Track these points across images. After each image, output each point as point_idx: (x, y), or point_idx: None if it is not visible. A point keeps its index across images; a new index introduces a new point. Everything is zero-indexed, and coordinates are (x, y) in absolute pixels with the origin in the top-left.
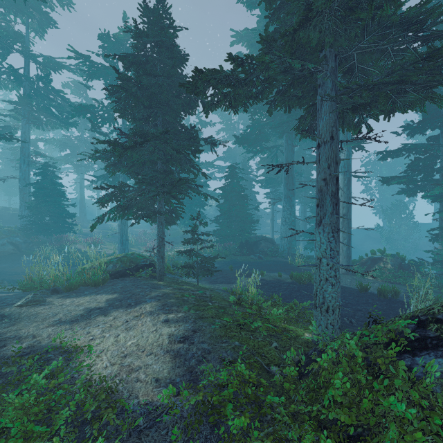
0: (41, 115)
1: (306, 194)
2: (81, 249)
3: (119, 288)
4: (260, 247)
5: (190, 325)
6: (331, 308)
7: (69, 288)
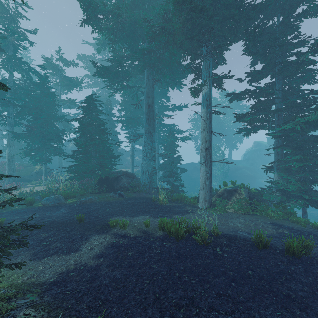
0: None
1: (159, 135)
2: None
3: None
4: (121, 183)
5: None
6: None
7: None
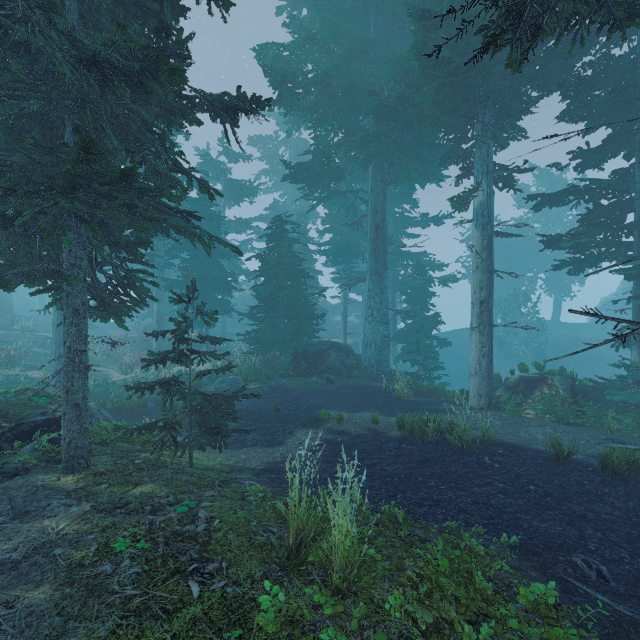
0: None
1: (395, 275)
2: None
3: None
4: (329, 361)
5: None
6: None
7: None
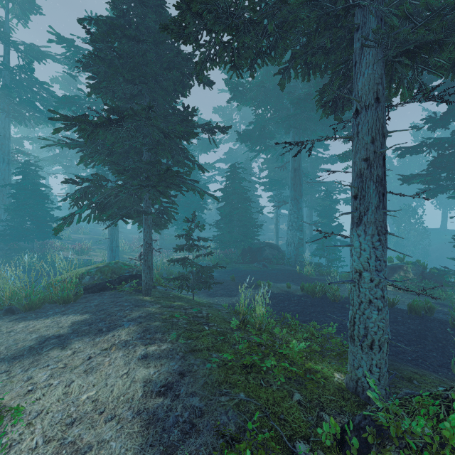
0: (24, 110)
1: (312, 197)
2: (67, 257)
3: (93, 306)
4: (264, 254)
5: (177, 364)
6: (377, 343)
7: (29, 307)
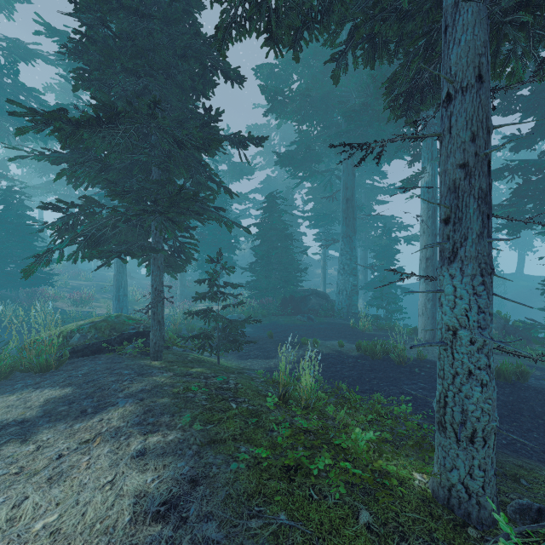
0: (7, 123)
1: (366, 235)
2: (62, 308)
3: (80, 376)
4: (310, 304)
5: (187, 465)
6: (481, 434)
7: None
